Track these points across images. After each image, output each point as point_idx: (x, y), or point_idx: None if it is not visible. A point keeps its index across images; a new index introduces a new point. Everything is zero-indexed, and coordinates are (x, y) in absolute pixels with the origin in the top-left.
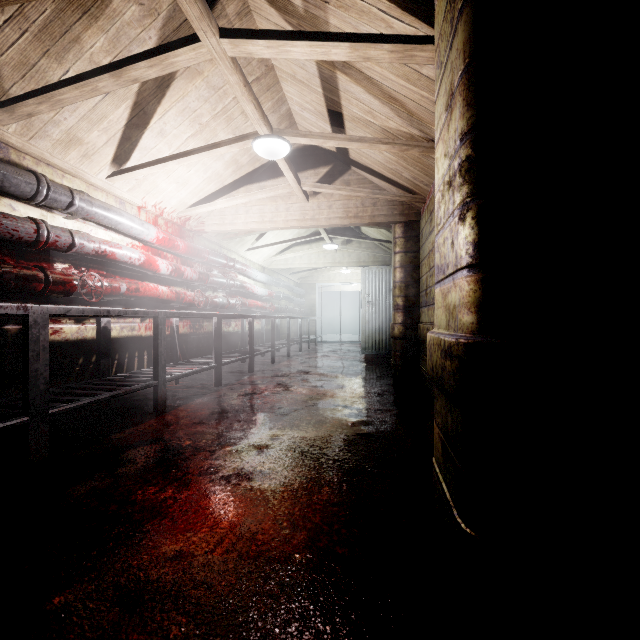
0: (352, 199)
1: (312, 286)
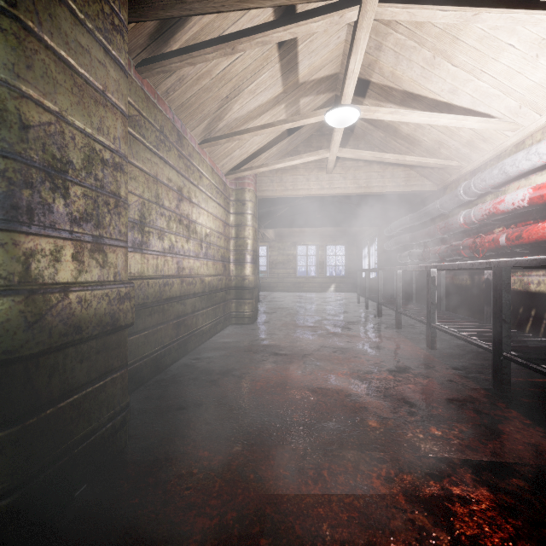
0: None
1: None
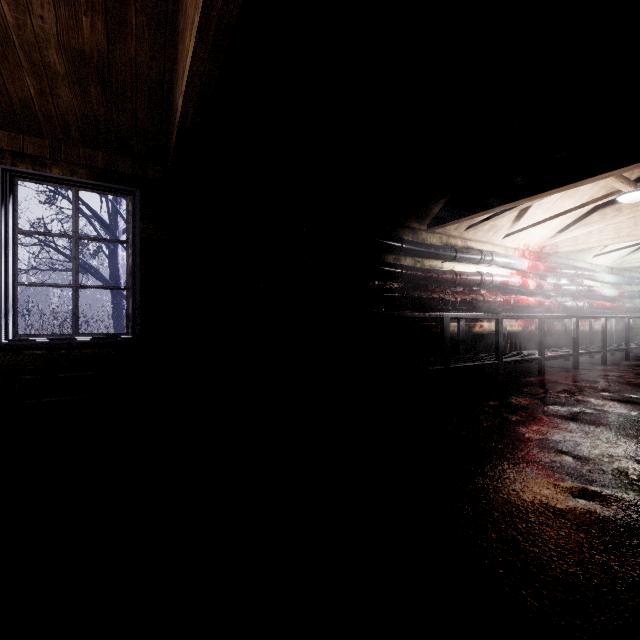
0: None
1: None
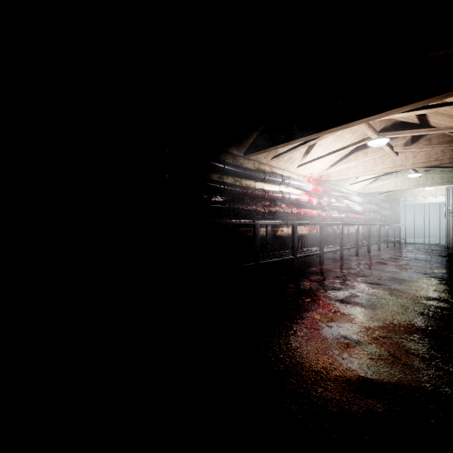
0: (433, 149)
1: (396, 201)
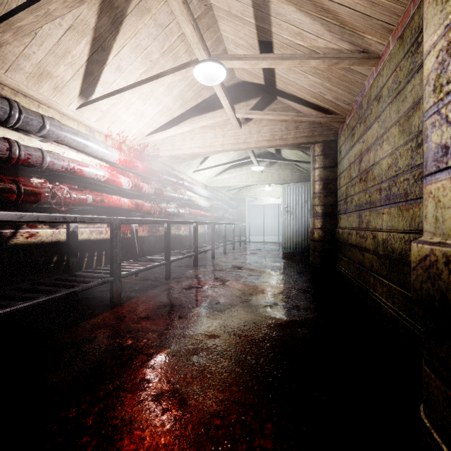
0: (278, 124)
1: (242, 200)
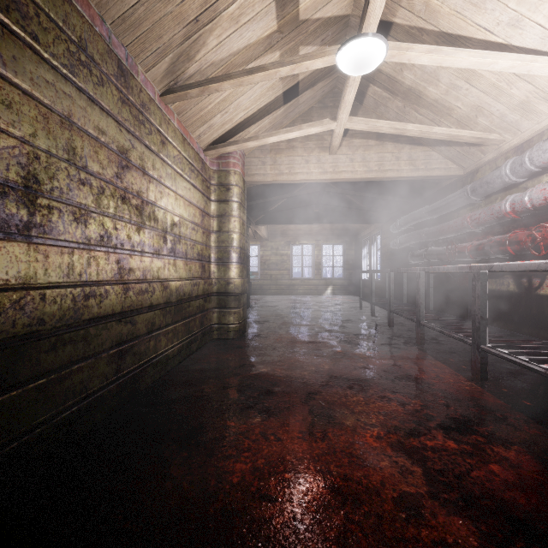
0: None
1: None
